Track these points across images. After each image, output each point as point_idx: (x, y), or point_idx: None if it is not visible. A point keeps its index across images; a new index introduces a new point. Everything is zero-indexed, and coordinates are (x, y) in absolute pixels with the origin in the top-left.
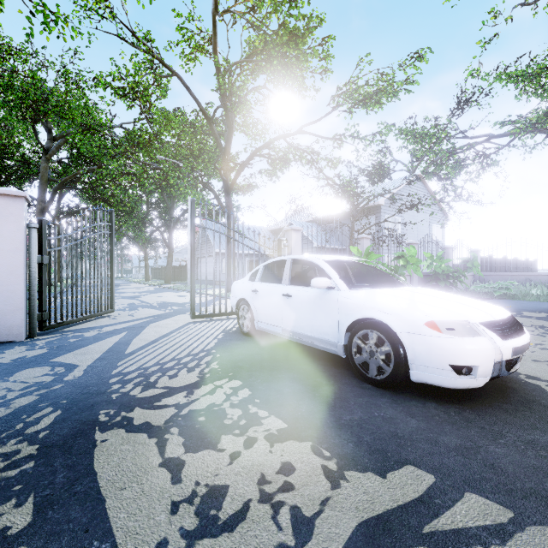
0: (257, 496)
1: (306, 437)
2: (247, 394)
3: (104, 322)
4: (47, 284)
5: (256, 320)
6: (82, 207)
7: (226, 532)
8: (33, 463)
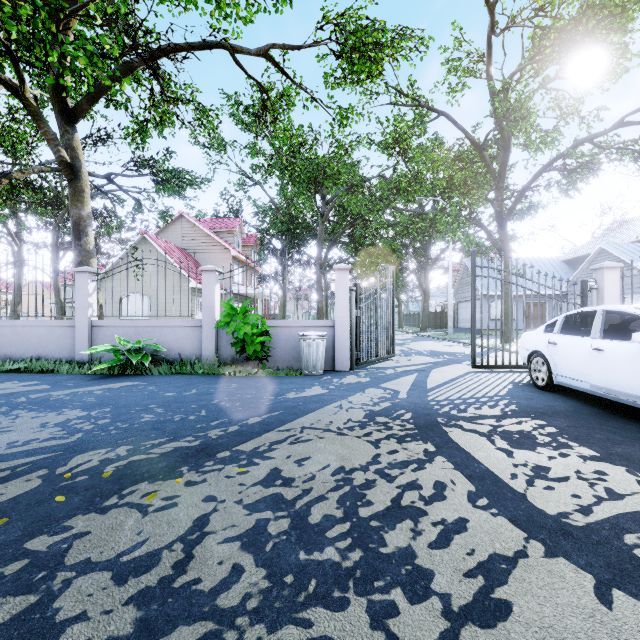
0: (575, 476)
1: (620, 464)
2: (553, 430)
3: (391, 364)
4: None
5: (554, 374)
6: (344, 259)
7: (554, 481)
8: (417, 431)
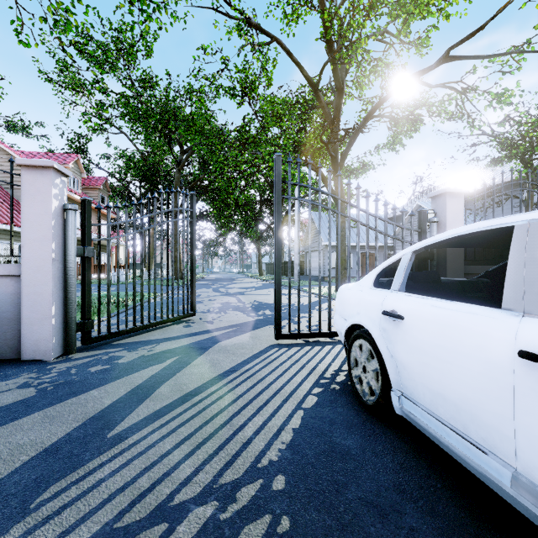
0: None
1: None
2: None
3: (172, 331)
4: (180, 278)
5: (395, 389)
6: (209, 211)
7: None
8: None
